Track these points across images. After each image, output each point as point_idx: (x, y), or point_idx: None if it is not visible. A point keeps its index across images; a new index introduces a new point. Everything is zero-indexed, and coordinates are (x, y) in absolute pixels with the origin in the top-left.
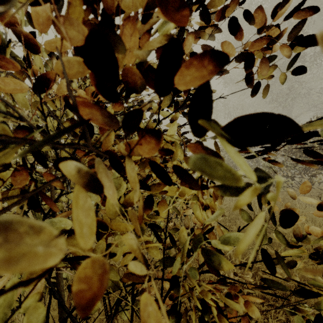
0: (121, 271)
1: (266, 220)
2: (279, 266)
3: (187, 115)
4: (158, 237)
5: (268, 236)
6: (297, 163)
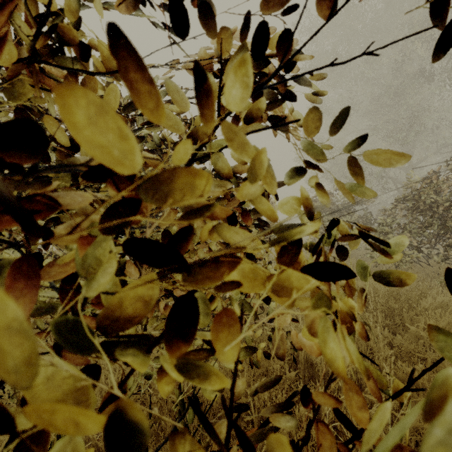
0: (157, 405)
1: (387, 314)
2: (419, 393)
3: (275, 120)
4: (205, 427)
5: (392, 339)
6: (425, 227)
